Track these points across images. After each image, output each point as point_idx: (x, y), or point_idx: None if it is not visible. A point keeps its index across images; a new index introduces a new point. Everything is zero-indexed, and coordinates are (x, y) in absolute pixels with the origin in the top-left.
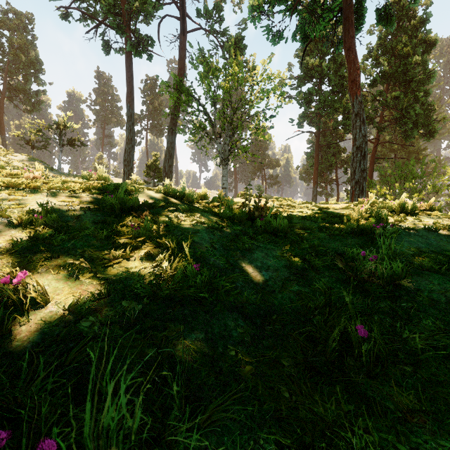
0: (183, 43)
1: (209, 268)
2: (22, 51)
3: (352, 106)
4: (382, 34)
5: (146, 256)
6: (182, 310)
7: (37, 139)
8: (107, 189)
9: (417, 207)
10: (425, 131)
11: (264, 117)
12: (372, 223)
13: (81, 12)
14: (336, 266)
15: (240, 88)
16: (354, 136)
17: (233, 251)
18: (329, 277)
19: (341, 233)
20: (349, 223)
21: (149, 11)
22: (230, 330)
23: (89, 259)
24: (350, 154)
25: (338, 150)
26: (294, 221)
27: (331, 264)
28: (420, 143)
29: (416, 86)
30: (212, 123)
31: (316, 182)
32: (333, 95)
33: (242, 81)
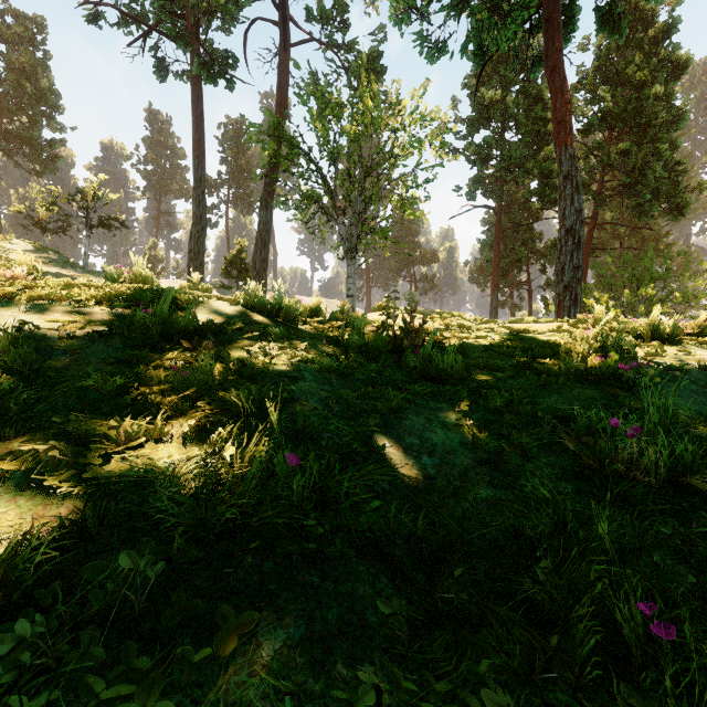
0: (285, 63)
1: (319, 457)
2: (27, 77)
3: (559, 163)
4: (602, 50)
5: (196, 434)
6: (259, 562)
7: (51, 217)
8: (142, 299)
9: (680, 330)
10: (670, 206)
11: (415, 182)
12: (614, 360)
13: (119, 11)
14: (559, 443)
15: (376, 135)
16: (561, 212)
17: (366, 415)
18: (549, 467)
19: (559, 378)
20: (573, 361)
21: (228, 9)
22: (364, 610)
23: (79, 440)
24: (550, 242)
25: (531, 236)
26: (471, 354)
27: (549, 440)
28: (661, 224)
29: (657, 134)
30: (331, 191)
31: (496, 286)
32: (524, 149)
33: (380, 124)
